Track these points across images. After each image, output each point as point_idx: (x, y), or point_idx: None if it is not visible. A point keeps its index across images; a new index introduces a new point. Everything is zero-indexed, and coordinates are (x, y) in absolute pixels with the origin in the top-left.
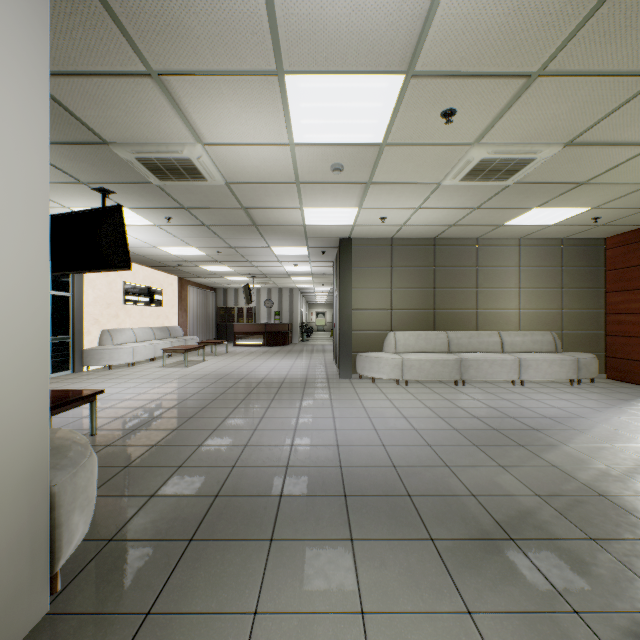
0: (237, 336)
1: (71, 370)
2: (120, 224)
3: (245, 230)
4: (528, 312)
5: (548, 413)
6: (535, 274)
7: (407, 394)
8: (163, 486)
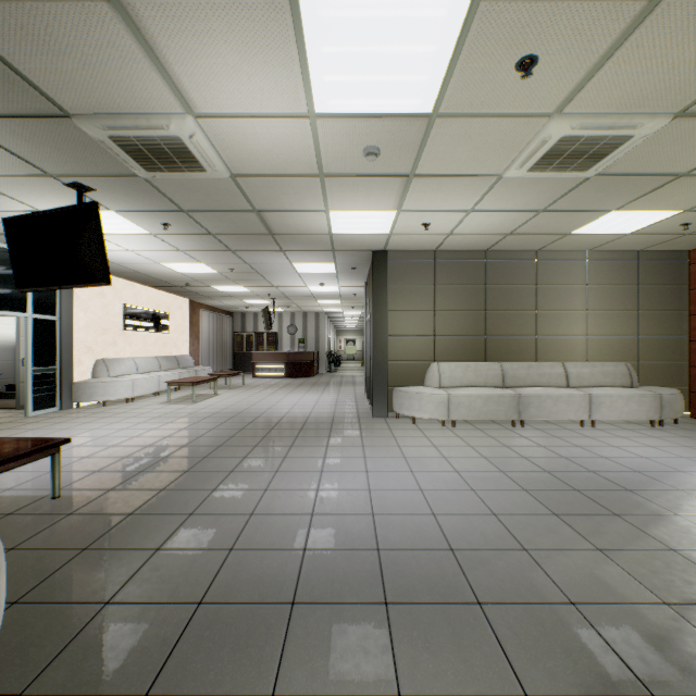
0: (256, 366)
1: (58, 407)
2: (95, 226)
3: (260, 241)
4: (597, 339)
5: (637, 465)
6: (605, 293)
7: (456, 438)
8: (126, 585)
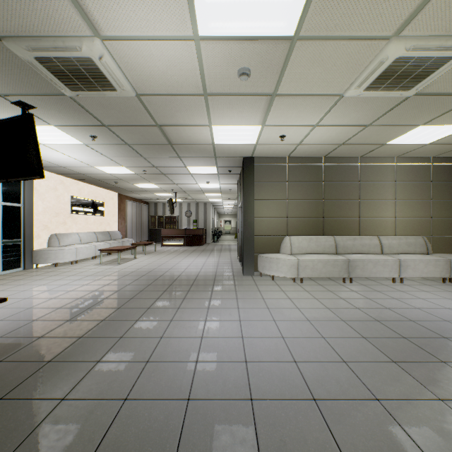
0: (164, 238)
1: (22, 267)
2: (31, 132)
3: (163, 149)
4: (402, 219)
5: (444, 315)
6: (408, 187)
7: (304, 292)
8: (24, 442)
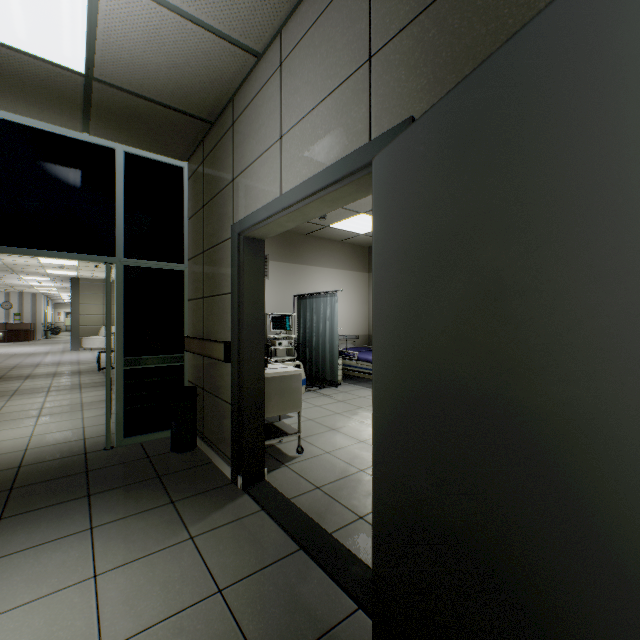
0: None
1: None
2: None
3: (5, 271)
4: None
5: None
6: None
7: None
8: None
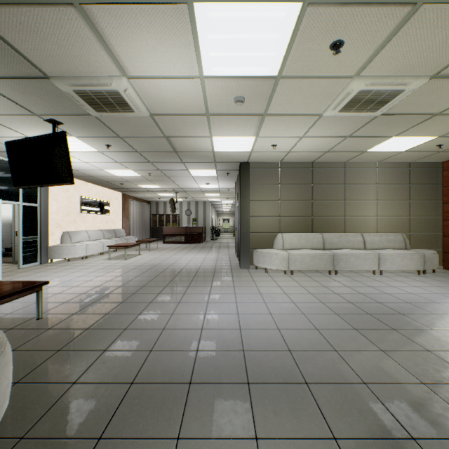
0: (165, 236)
1: (38, 262)
2: (64, 147)
3: (168, 156)
4: (384, 218)
5: (408, 299)
6: (389, 189)
7: (293, 282)
8: (86, 372)
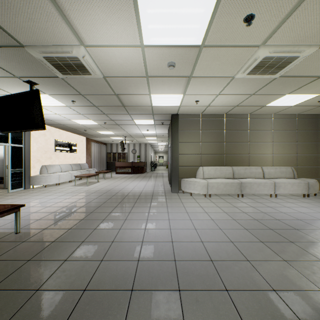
0: (117, 168)
1: (23, 188)
2: (38, 101)
3: (118, 109)
4: (277, 155)
5: (299, 216)
6: (281, 134)
7: (211, 203)
8: (48, 280)
